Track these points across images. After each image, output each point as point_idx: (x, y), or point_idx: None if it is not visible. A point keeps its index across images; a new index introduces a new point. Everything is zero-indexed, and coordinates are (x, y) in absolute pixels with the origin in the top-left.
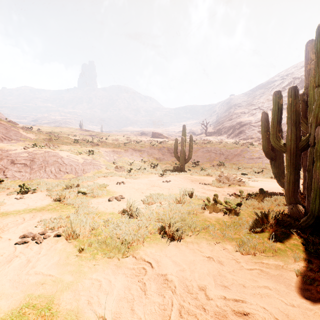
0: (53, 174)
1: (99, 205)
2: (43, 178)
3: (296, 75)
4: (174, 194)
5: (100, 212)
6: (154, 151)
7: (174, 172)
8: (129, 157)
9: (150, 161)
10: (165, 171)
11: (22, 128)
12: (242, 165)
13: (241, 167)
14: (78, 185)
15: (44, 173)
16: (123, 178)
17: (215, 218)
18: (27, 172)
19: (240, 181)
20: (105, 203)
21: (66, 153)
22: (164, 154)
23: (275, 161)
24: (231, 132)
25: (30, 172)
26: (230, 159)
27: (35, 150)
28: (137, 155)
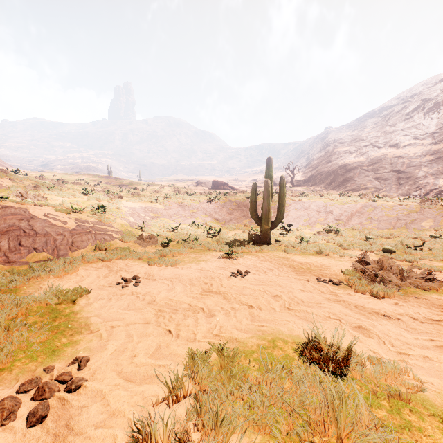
0: (3, 253)
1: None
2: None
3: (427, 96)
4: (274, 341)
5: None
6: (215, 207)
7: (252, 247)
8: (172, 217)
9: (207, 225)
10: (234, 243)
11: None
12: (371, 231)
13: (372, 236)
14: None
15: None
16: (143, 263)
17: None
18: None
19: (434, 281)
20: None
21: (45, 211)
22: (231, 212)
23: None
24: (331, 180)
25: None
26: (345, 222)
27: None
28: (186, 214)
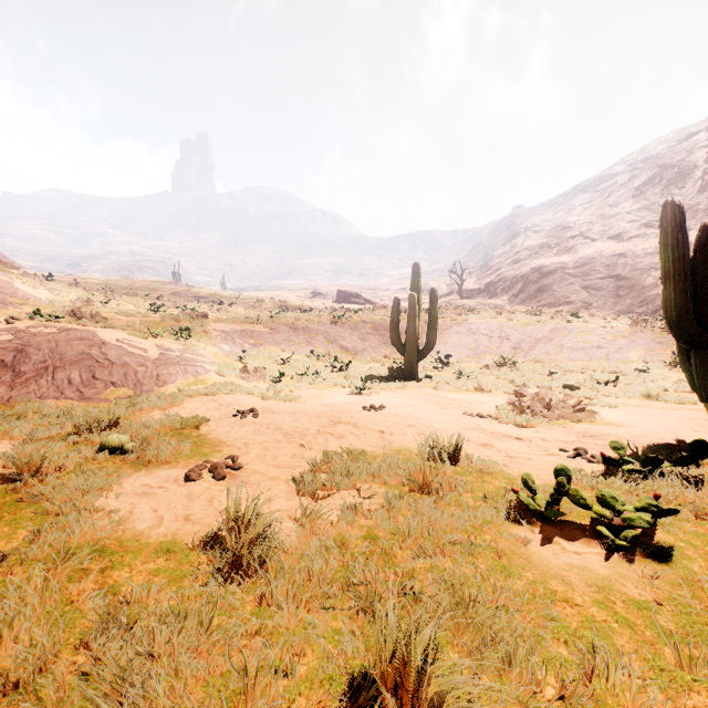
0: (75, 387)
1: (140, 502)
2: (45, 398)
3: (667, 160)
4: (400, 450)
5: (123, 543)
6: (342, 331)
7: (391, 382)
8: (281, 345)
9: (331, 356)
10: (369, 379)
11: (22, 276)
12: (559, 364)
13: (557, 370)
14: (114, 421)
15: (49, 386)
16: (256, 398)
17: (585, 581)
18: (3, 382)
19: (583, 409)
20: (169, 490)
21: (117, 334)
22: (365, 338)
23: (706, 351)
24: (518, 289)
25: (13, 382)
26: (526, 351)
27: (33, 326)
28: (301, 340)
